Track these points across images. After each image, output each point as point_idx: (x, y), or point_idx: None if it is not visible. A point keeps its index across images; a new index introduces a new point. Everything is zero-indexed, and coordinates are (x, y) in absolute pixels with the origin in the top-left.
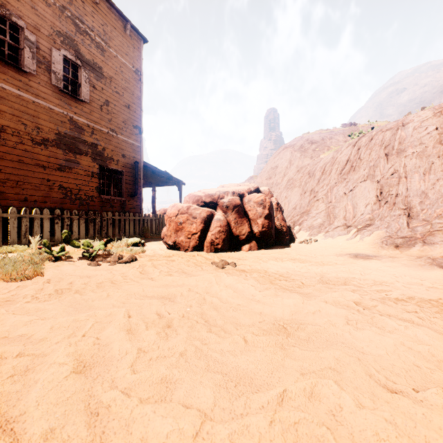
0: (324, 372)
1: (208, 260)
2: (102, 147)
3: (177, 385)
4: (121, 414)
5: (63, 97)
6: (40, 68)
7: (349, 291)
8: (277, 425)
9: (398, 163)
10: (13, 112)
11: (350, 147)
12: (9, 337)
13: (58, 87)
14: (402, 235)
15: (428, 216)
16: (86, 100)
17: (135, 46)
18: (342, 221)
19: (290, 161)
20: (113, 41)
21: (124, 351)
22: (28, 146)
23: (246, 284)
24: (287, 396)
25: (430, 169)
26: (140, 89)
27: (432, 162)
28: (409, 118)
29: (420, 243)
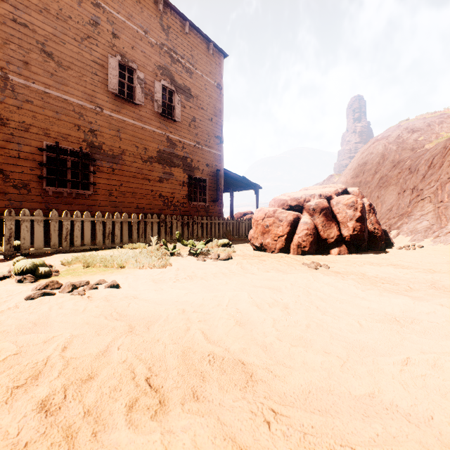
0: (446, 354)
1: (297, 261)
2: (190, 159)
3: (312, 343)
4: (282, 349)
5: (162, 120)
6: (146, 99)
7: None
8: (406, 373)
9: None
10: (129, 138)
11: None
12: (179, 301)
13: (159, 112)
14: None
15: None
16: (178, 120)
17: (216, 63)
18: None
19: (383, 156)
20: (199, 63)
21: (262, 318)
22: (139, 164)
23: (346, 284)
24: (411, 362)
25: None
26: (220, 102)
27: None
28: None
29: None
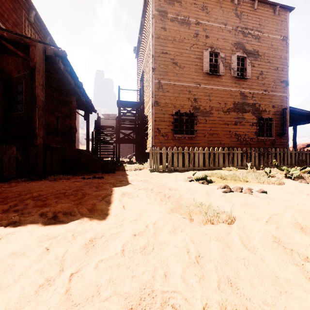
0: None
1: None
2: (258, 104)
3: None
4: None
5: (236, 81)
6: (226, 70)
7: None
8: None
9: None
10: (215, 99)
11: None
12: None
13: (234, 76)
14: None
15: None
16: (248, 77)
17: (282, 20)
18: None
19: None
20: (266, 27)
21: None
22: (221, 114)
23: None
24: None
25: None
26: (286, 51)
27: None
28: None
29: None
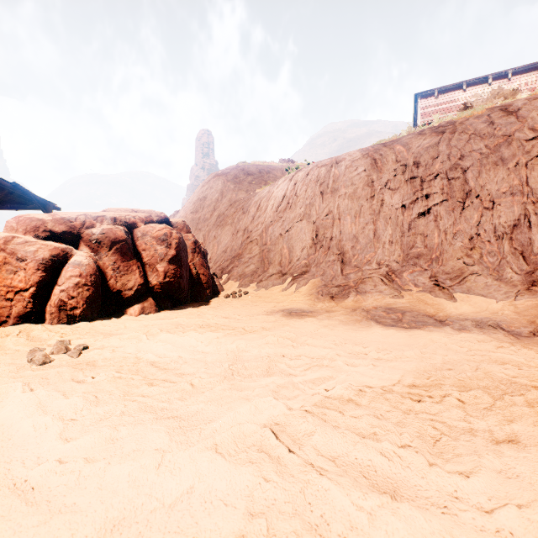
0: None
1: (28, 345)
2: None
3: None
4: None
5: None
6: None
7: (269, 397)
8: None
9: (332, 203)
10: None
11: (287, 181)
12: None
13: None
14: (337, 284)
15: (360, 262)
16: None
17: None
18: (277, 267)
19: (222, 192)
20: None
21: None
22: None
23: (44, 419)
24: None
25: (360, 212)
26: None
27: (362, 204)
28: (342, 156)
29: (354, 293)
